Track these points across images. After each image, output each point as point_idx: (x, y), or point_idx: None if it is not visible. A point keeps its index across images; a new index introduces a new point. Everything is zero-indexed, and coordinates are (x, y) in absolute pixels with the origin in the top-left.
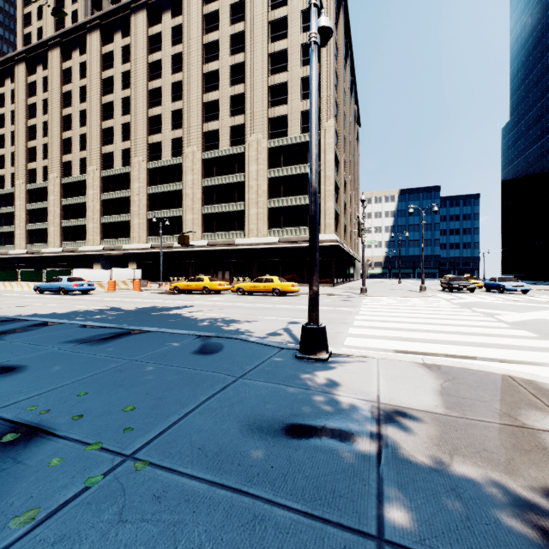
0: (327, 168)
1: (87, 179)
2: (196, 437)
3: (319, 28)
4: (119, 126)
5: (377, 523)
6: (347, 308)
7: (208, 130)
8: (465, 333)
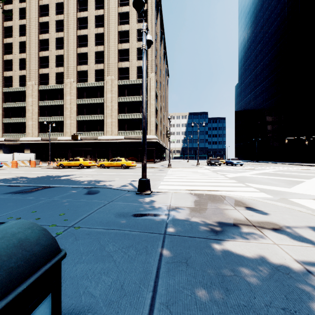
0: (151, 99)
1: None
2: (97, 219)
3: (147, 40)
4: (17, 60)
5: (164, 232)
6: (161, 173)
7: (80, 70)
8: (210, 182)
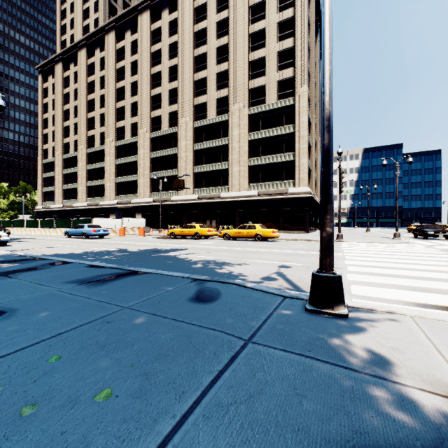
0: (301, 129)
1: (105, 149)
2: None
3: None
4: (129, 105)
5: None
6: None
7: (198, 103)
8: None
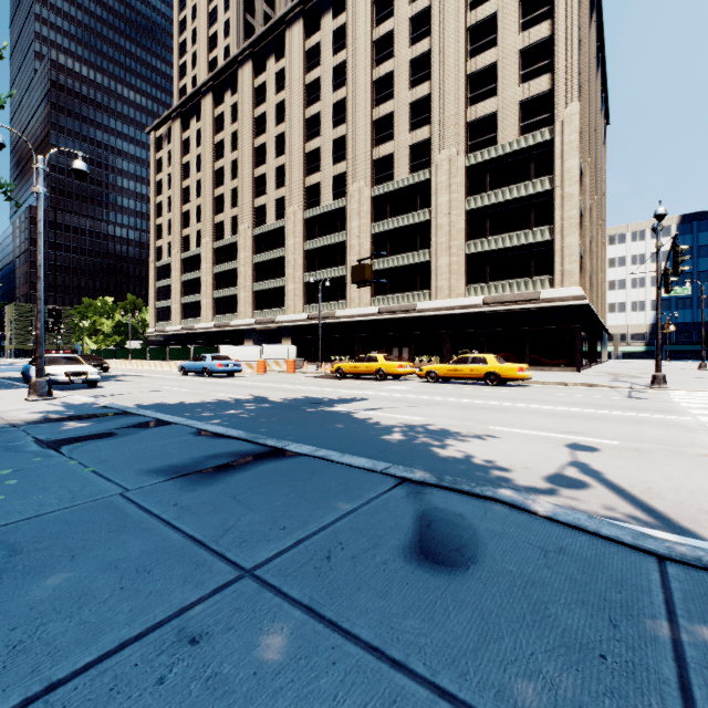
0: (566, 182)
1: (238, 240)
2: None
3: None
4: (272, 171)
5: None
6: (663, 414)
7: (378, 157)
8: None
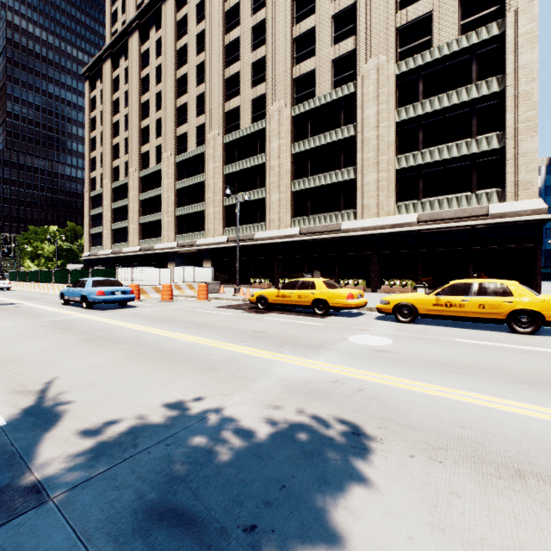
0: (521, 79)
1: (162, 168)
2: None
3: None
4: (193, 100)
5: None
6: None
7: (299, 75)
8: None
